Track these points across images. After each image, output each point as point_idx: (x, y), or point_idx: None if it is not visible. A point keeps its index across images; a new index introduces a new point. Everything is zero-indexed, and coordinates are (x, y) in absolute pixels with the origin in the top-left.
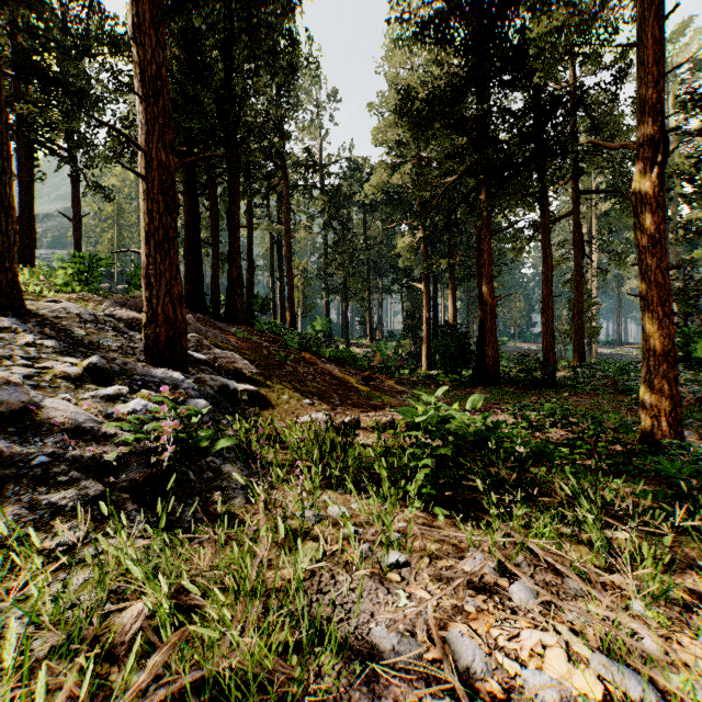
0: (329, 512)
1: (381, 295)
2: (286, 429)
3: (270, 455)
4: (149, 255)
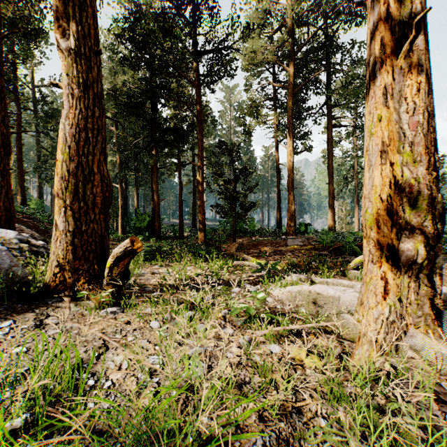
0: None
1: None
2: None
3: None
4: None
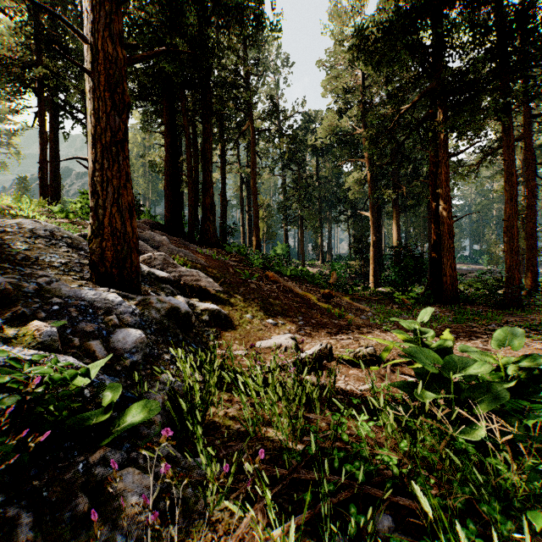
0: None
1: (330, 225)
2: (242, 376)
3: (220, 410)
4: (95, 160)
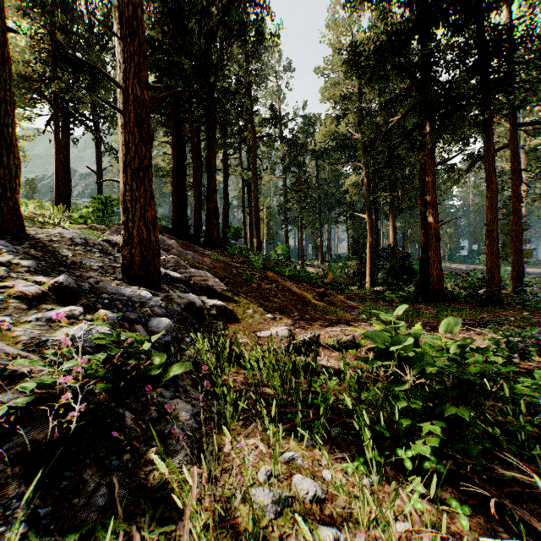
0: (294, 488)
1: (329, 225)
2: (246, 351)
3: (230, 377)
4: (126, 182)
